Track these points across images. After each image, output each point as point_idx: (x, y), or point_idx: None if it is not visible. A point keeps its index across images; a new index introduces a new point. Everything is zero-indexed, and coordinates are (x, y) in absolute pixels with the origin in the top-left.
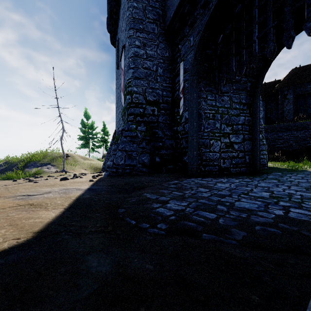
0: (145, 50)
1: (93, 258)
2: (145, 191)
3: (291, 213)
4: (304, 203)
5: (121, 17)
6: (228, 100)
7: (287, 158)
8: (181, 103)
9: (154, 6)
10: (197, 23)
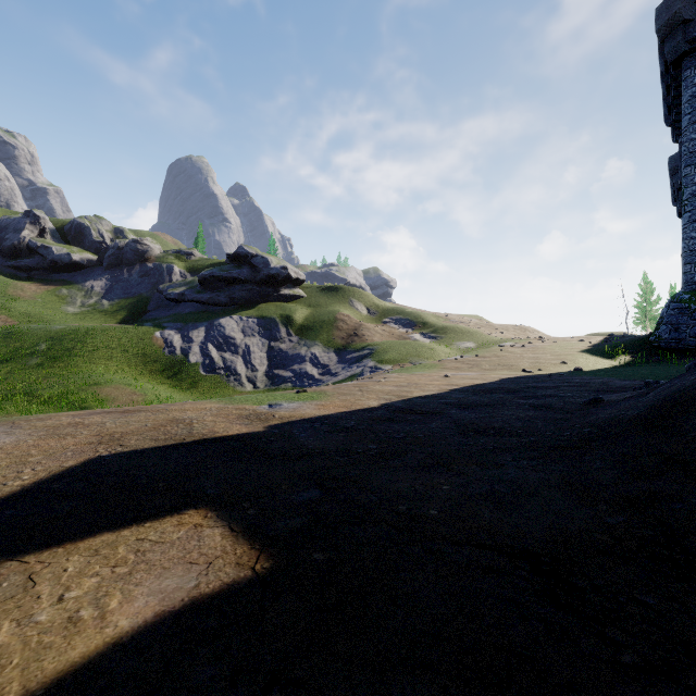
0: None
1: None
2: None
3: None
4: None
5: None
6: None
7: None
8: None
9: None
10: None
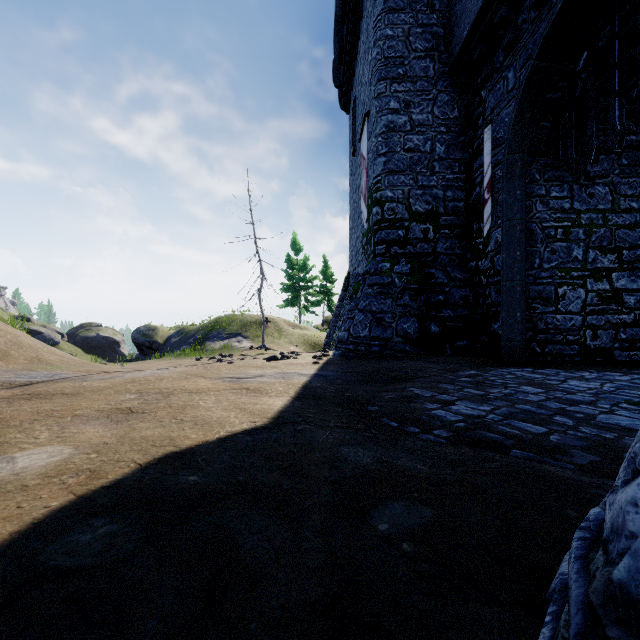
0: (408, 116)
1: (348, 449)
2: (411, 385)
3: None
4: None
5: (361, 57)
6: (607, 194)
7: None
8: (486, 212)
9: (428, 23)
10: (523, 40)
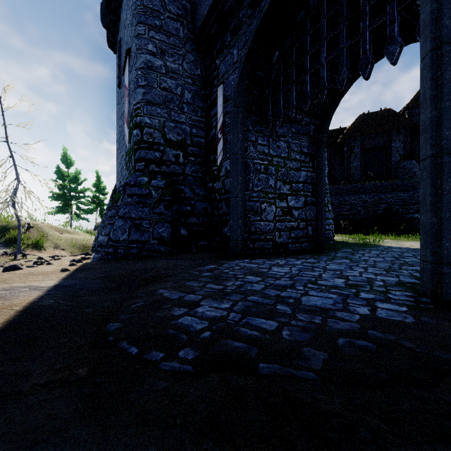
0: (163, 61)
1: None
2: (161, 286)
3: (379, 311)
4: (391, 293)
5: (125, 4)
6: (286, 148)
7: (355, 229)
8: (220, 147)
9: None
10: (243, 28)
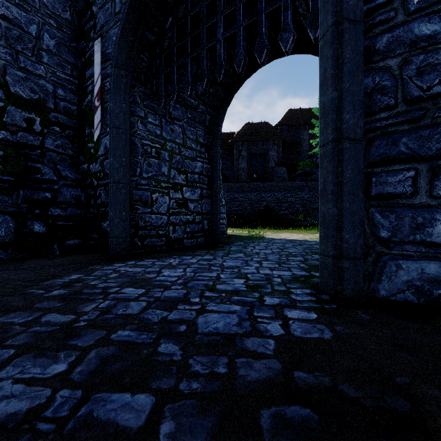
0: None
1: None
2: None
3: (292, 325)
4: (293, 293)
5: None
6: (181, 133)
7: (243, 223)
8: (97, 118)
9: None
10: None
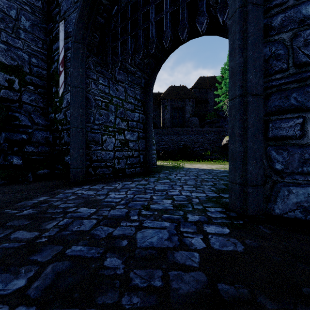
0: None
1: None
2: None
3: (211, 239)
4: (209, 211)
5: None
6: (123, 92)
7: (168, 157)
8: (61, 80)
9: None
10: None
